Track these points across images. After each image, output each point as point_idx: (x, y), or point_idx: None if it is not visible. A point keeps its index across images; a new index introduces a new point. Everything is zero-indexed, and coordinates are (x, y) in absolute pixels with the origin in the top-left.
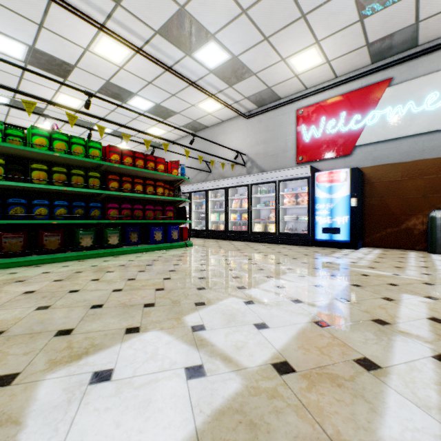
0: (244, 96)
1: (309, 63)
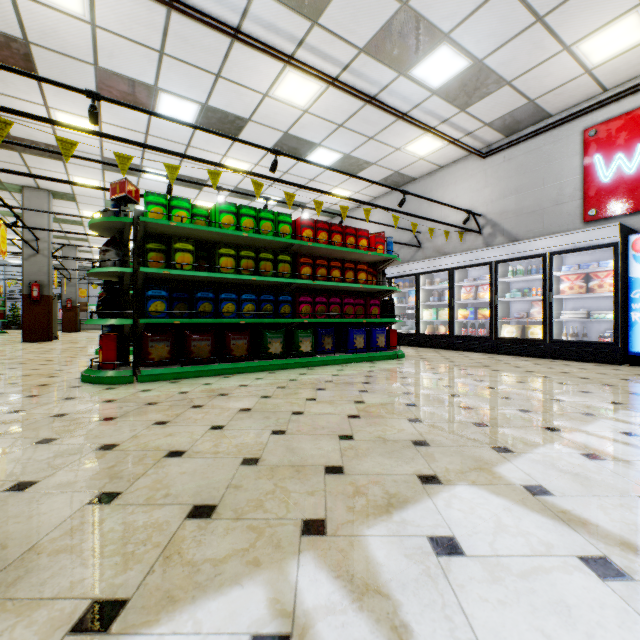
0: (483, 123)
1: (619, 43)
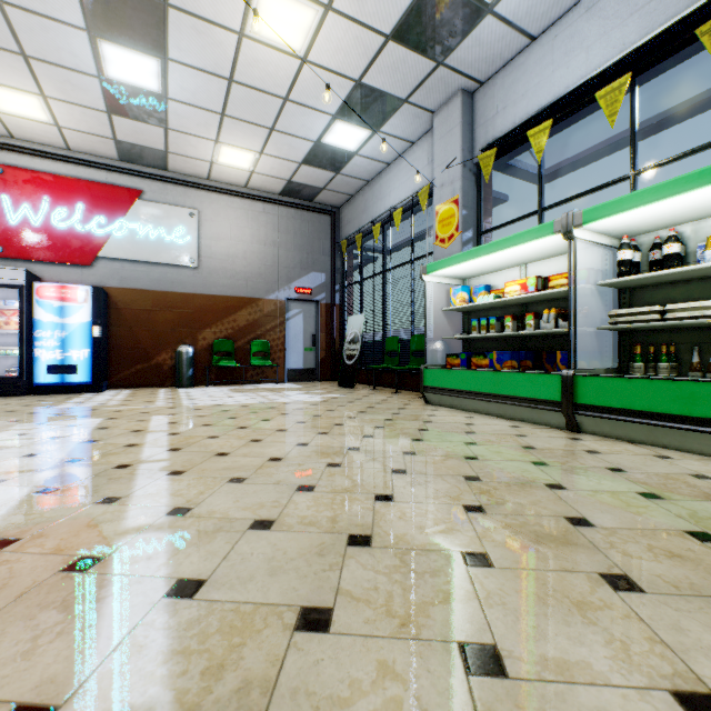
0: None
1: (25, 110)
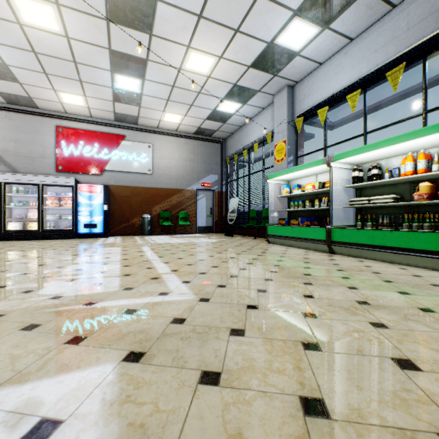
0: None
1: (75, 102)
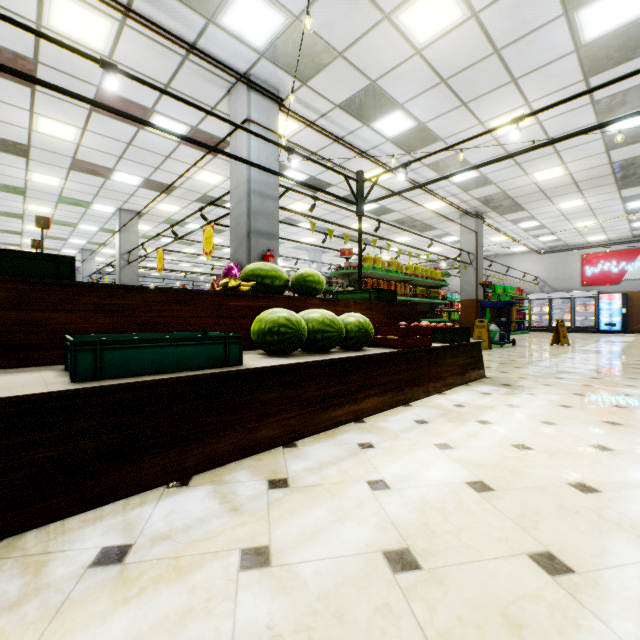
0: (546, 246)
1: (597, 238)
